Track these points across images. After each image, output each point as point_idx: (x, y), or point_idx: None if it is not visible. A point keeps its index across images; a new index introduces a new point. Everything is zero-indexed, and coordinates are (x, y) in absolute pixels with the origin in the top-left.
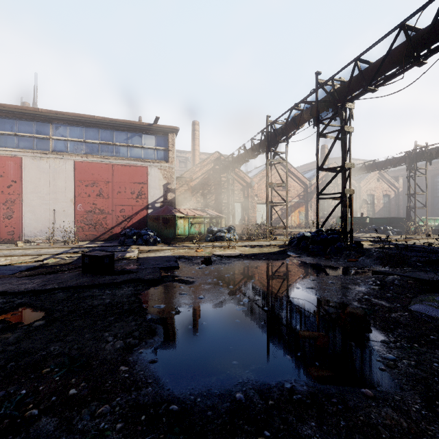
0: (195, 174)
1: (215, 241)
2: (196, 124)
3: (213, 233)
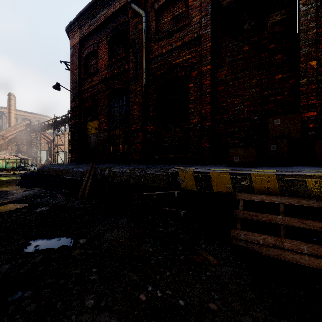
0: (11, 132)
1: (22, 170)
2: (11, 95)
3: (22, 167)
